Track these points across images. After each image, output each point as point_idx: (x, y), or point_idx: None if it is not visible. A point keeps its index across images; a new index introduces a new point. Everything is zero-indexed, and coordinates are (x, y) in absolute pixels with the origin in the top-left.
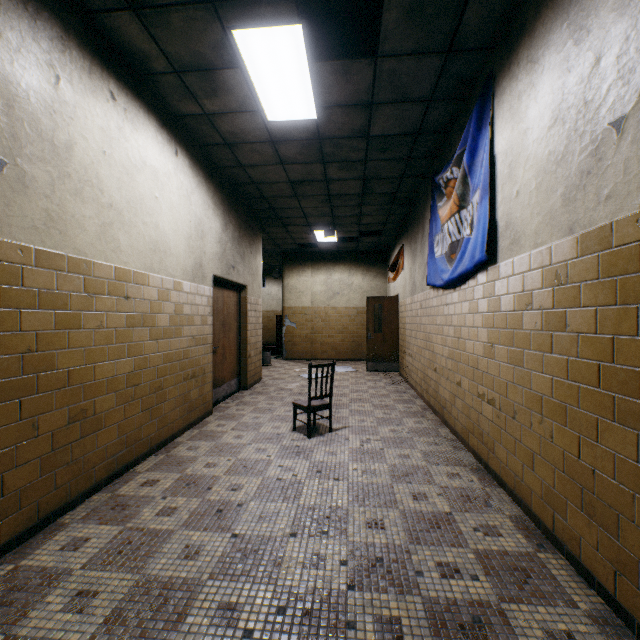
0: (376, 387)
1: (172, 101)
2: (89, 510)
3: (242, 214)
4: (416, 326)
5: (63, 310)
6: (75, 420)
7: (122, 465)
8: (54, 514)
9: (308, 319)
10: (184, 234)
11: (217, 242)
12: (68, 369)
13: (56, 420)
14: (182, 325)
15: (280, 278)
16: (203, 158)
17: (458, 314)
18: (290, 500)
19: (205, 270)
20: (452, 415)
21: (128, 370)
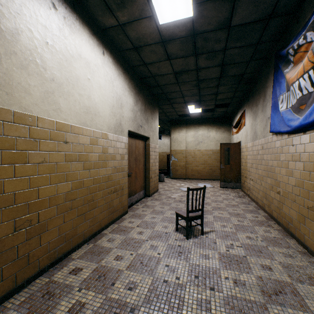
0: (228, 199)
1: (98, 17)
2: (28, 295)
3: (146, 96)
4: (257, 161)
5: (9, 150)
6: (21, 228)
7: (62, 253)
8: (1, 299)
9: (184, 156)
10: (109, 104)
11: (131, 111)
12: (14, 192)
13: (3, 230)
14: (107, 160)
15: (169, 135)
16: (121, 60)
17: (309, 152)
18: (174, 311)
19: (123, 127)
20: (301, 231)
21: (67, 190)
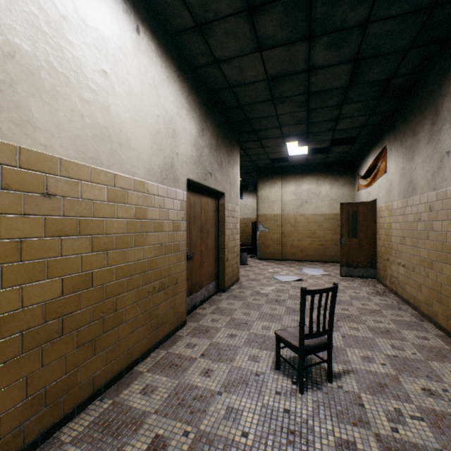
0: (359, 298)
1: None
2: None
3: (219, 124)
4: (416, 233)
5: None
6: None
7: (37, 433)
8: None
9: (279, 225)
10: (149, 128)
11: (192, 145)
12: None
13: None
14: (146, 232)
15: (254, 192)
16: (175, 52)
17: None
18: None
19: (177, 172)
20: None
21: (50, 296)
